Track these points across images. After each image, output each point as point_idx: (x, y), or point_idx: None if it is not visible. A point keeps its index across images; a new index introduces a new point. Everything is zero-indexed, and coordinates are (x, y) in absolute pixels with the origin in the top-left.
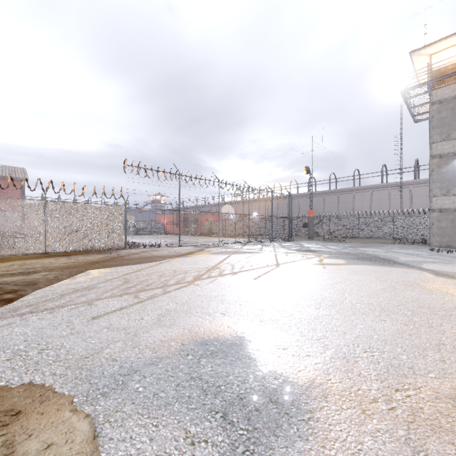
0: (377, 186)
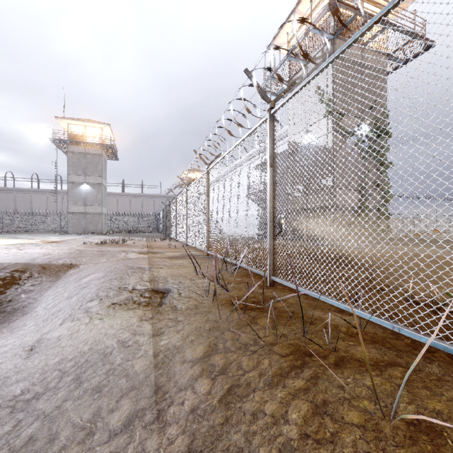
0: (53, 191)
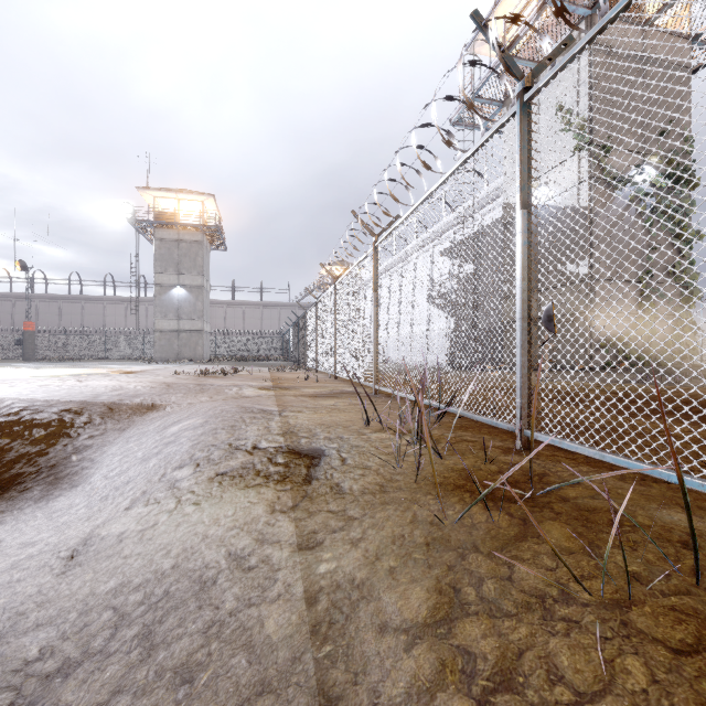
0: (134, 299)
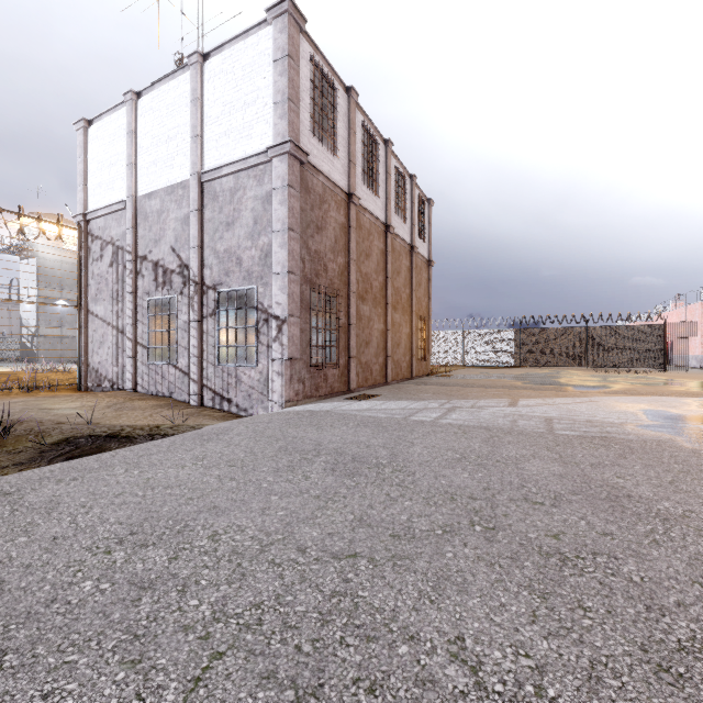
0: None
